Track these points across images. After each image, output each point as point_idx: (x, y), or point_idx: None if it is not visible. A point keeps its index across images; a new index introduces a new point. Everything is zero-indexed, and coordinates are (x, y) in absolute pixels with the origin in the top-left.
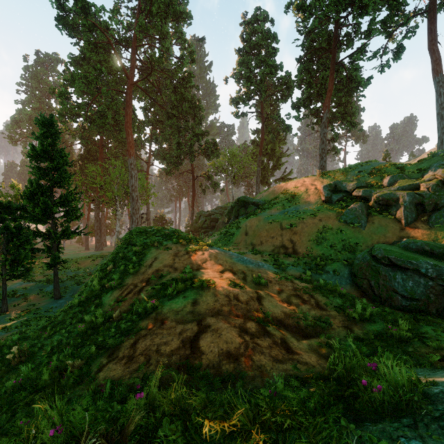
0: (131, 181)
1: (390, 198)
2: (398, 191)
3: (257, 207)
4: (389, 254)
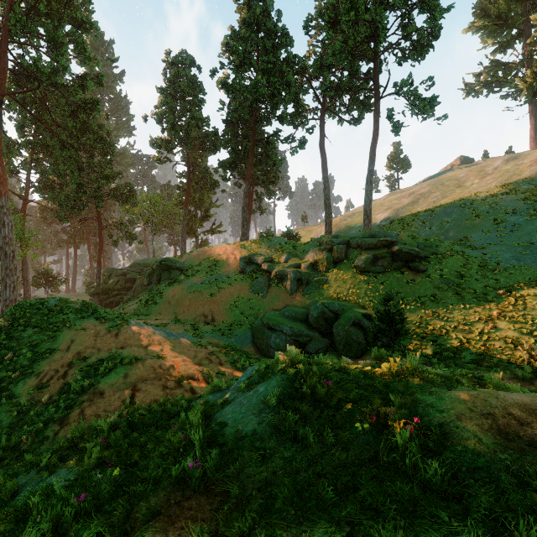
0: (3, 230)
1: (283, 274)
2: (289, 268)
3: (181, 272)
4: (269, 322)
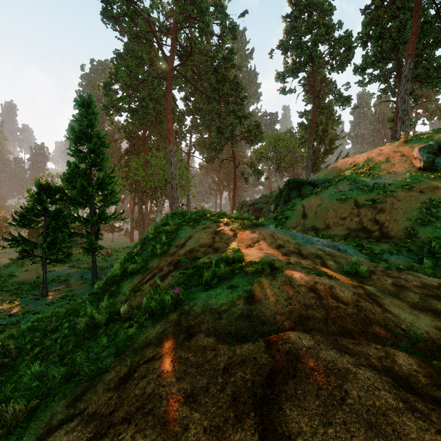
0: (170, 169)
1: None
2: None
3: (314, 187)
4: None
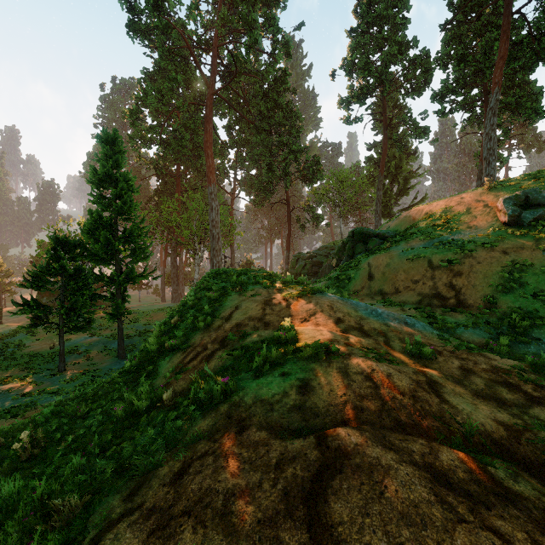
0: (211, 215)
1: None
2: None
3: (382, 240)
4: None
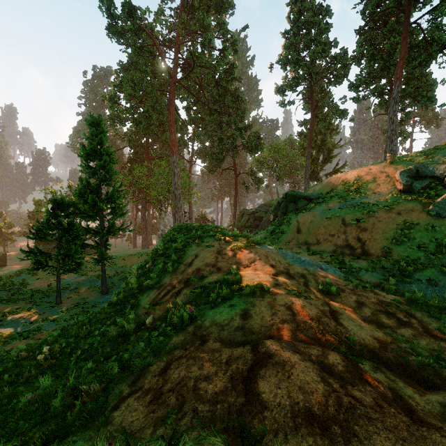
0: (174, 179)
1: None
2: None
3: (309, 201)
4: None
